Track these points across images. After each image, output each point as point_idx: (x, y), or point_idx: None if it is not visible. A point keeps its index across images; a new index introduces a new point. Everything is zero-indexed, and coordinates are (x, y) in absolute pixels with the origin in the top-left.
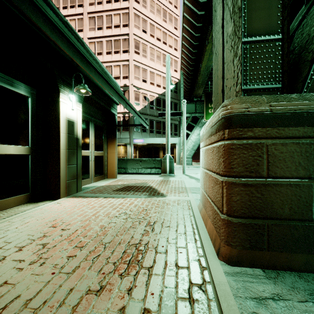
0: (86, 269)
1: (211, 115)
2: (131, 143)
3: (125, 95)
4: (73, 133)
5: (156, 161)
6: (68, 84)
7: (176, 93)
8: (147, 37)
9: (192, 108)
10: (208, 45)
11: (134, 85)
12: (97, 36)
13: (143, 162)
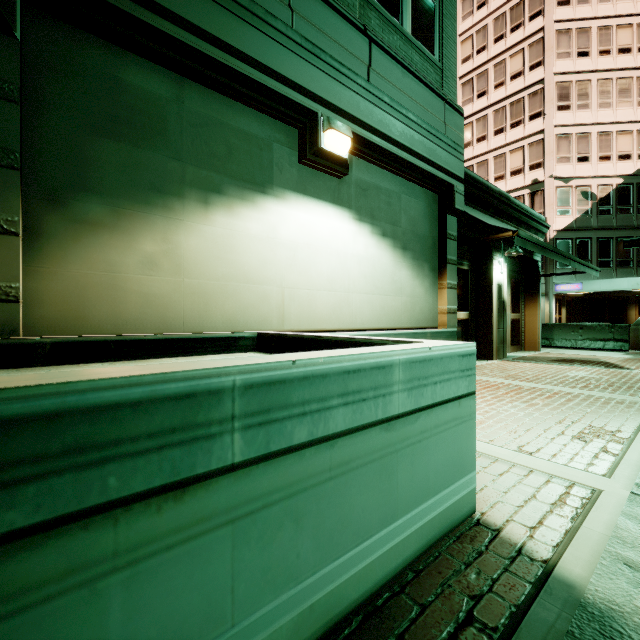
0: (564, 382)
1: None
2: (550, 294)
3: (535, 200)
4: (501, 297)
5: (616, 328)
6: (497, 249)
7: None
8: (590, 63)
9: None
10: None
11: (555, 176)
12: (476, 110)
13: (587, 330)
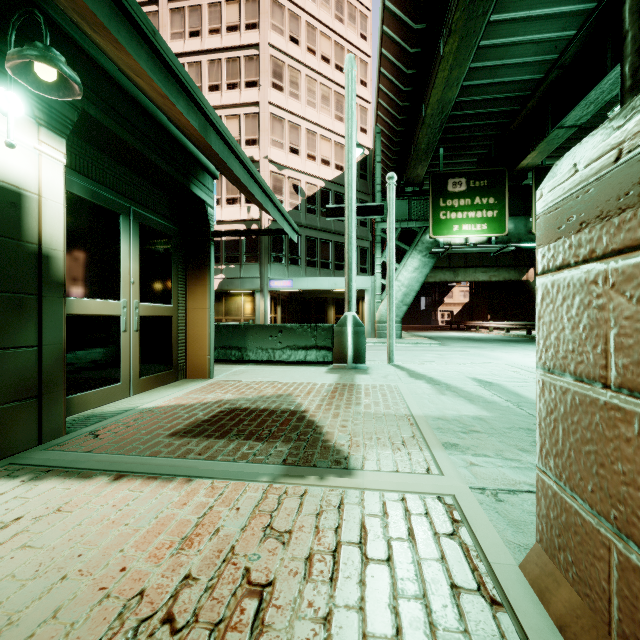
0: None
1: (445, 224)
2: (265, 290)
3: None
4: (20, 235)
5: (319, 330)
6: None
7: (365, 181)
8: (300, 53)
9: (402, 209)
10: (450, 40)
11: (270, 158)
12: (189, 51)
13: (288, 333)
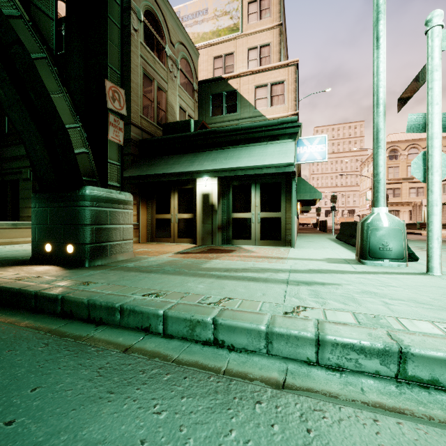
0: None
1: None
2: None
3: None
4: (209, 202)
5: None
6: None
7: None
8: None
9: None
10: None
11: None
12: None
13: None
